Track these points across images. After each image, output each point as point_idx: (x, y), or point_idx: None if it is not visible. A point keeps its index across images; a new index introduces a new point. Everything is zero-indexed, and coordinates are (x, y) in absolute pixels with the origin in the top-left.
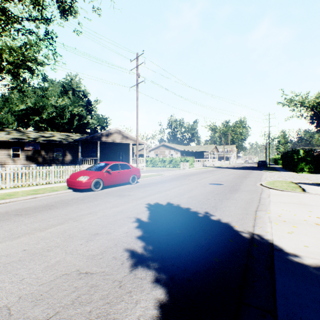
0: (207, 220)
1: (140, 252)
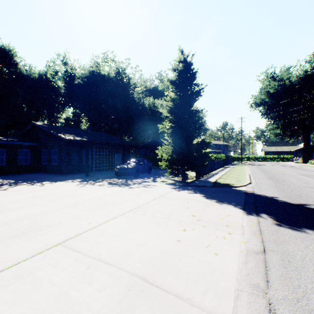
0: (313, 228)
1: (311, 206)
